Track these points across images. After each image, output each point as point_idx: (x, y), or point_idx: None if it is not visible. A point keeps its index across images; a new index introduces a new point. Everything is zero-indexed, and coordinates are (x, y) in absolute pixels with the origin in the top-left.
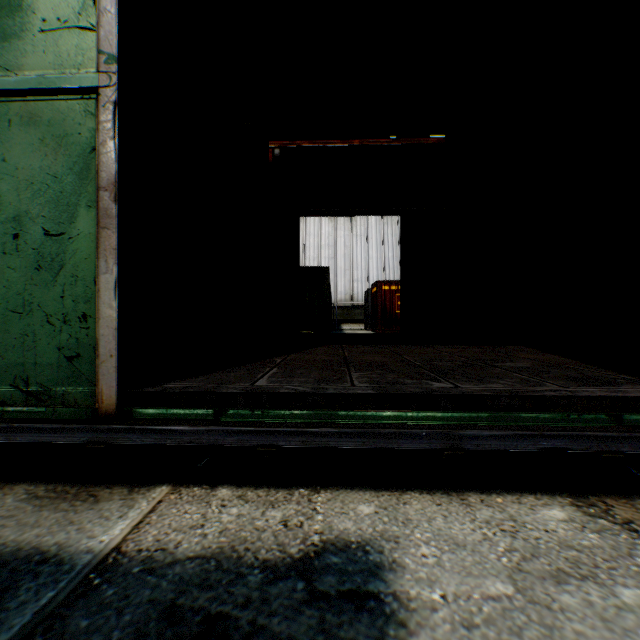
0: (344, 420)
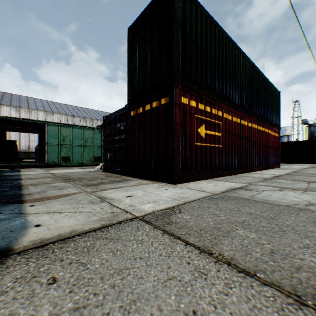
0: (19, 164)
